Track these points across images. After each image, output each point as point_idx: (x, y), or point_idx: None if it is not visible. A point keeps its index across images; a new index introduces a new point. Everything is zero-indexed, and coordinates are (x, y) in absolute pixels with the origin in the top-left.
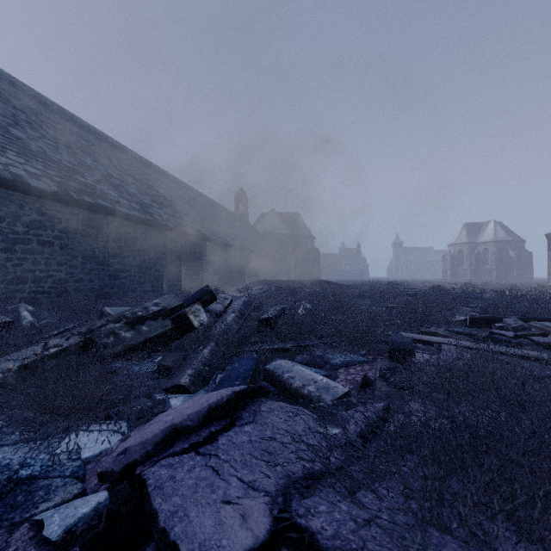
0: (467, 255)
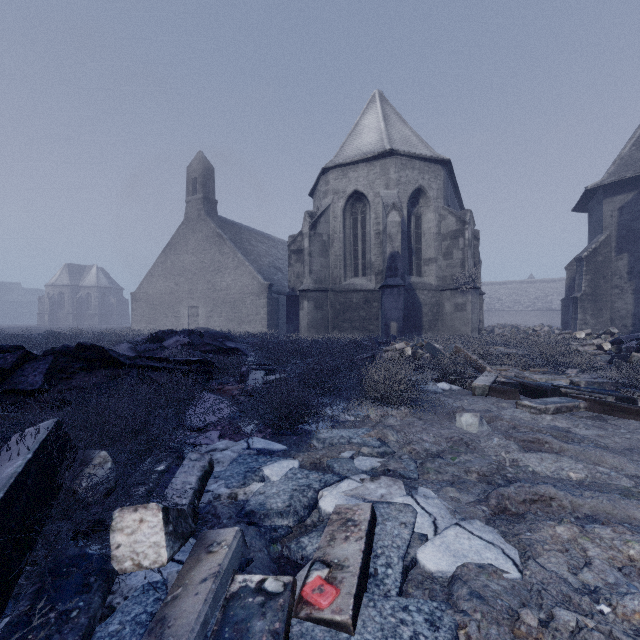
0: (70, 298)
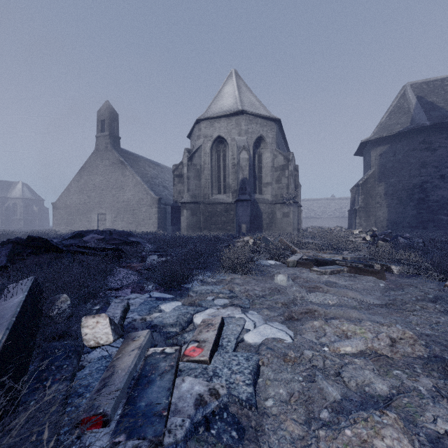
0: None
